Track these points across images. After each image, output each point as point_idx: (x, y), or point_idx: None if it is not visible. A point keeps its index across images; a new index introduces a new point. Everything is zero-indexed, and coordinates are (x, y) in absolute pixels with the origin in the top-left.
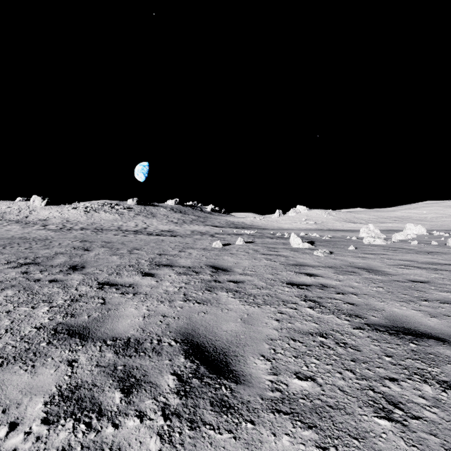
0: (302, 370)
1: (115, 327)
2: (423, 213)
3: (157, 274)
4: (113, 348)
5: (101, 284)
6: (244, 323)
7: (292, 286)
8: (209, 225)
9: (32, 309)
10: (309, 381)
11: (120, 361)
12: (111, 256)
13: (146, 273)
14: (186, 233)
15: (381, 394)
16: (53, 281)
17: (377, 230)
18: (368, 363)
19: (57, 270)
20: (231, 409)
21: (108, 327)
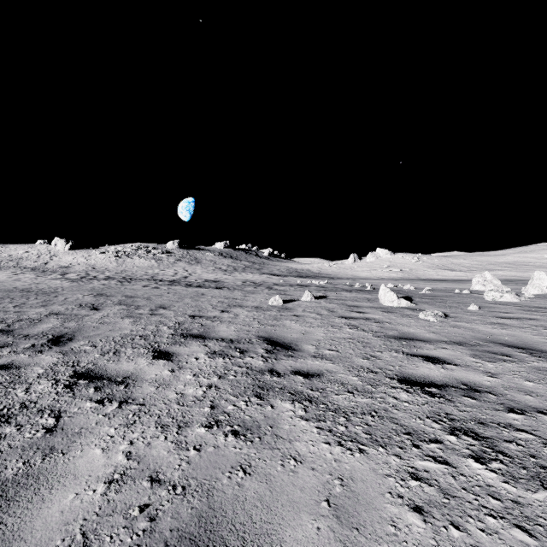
0: None
1: (24, 525)
2: (543, 257)
3: (177, 354)
4: None
5: (77, 376)
6: (337, 522)
7: (412, 387)
8: (266, 273)
9: None
10: None
11: None
12: (123, 318)
13: (160, 353)
14: (235, 284)
15: None
16: (4, 368)
17: (496, 280)
18: None
19: (28, 344)
20: None
21: (10, 524)
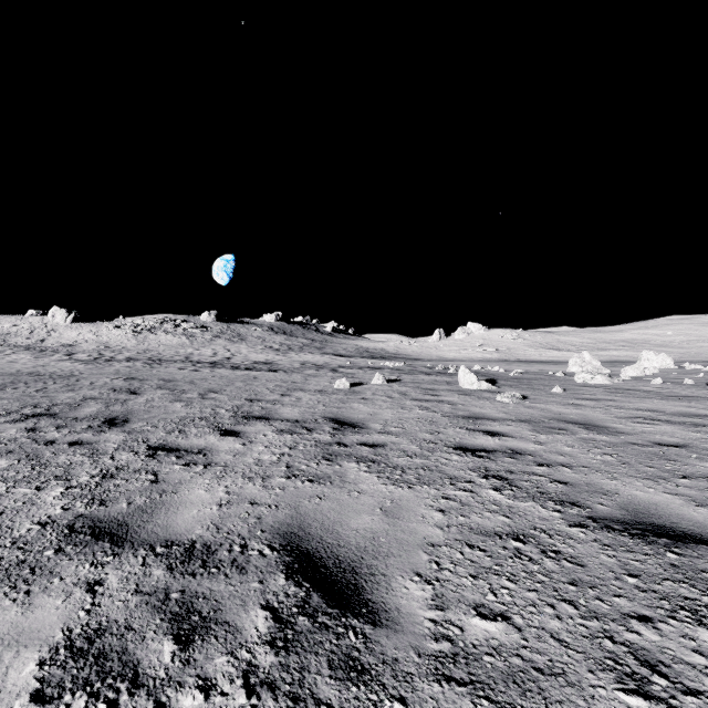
0: (487, 600)
1: (171, 522)
2: (667, 334)
3: (245, 432)
4: (166, 560)
5: (154, 449)
6: (386, 516)
7: (464, 452)
8: (330, 353)
9: (36, 492)
10: (500, 622)
11: (176, 584)
12: (172, 402)
13: (226, 431)
14: (293, 366)
15: (626, 646)
16: (76, 444)
17: (596, 361)
18: (598, 588)
19: (84, 425)
20: (365, 674)
21: (160, 522)
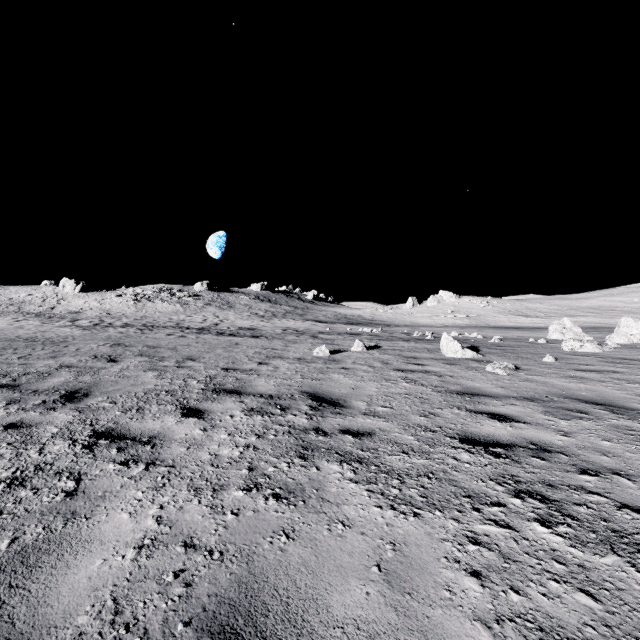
0: None
1: (50, 591)
2: (633, 301)
3: (210, 412)
4: None
5: (97, 435)
6: (388, 587)
7: (474, 447)
8: (310, 319)
9: None
10: None
11: None
12: (146, 371)
13: (190, 410)
14: (275, 332)
15: None
16: (13, 427)
17: (577, 327)
18: None
19: (38, 400)
20: None
21: (34, 590)
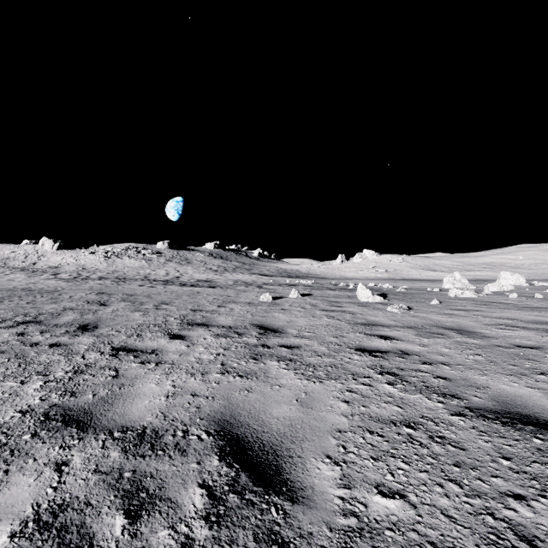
0: (386, 480)
1: (127, 411)
2: (519, 258)
3: (189, 336)
4: (121, 443)
5: (116, 349)
6: (301, 406)
7: (363, 353)
8: (256, 273)
9: (20, 385)
10: (397, 499)
11: (129, 465)
12: (133, 312)
13: (174, 335)
14: (227, 283)
15: (506, 522)
16: (55, 345)
17: (464, 279)
18: (478, 469)
19: (62, 330)
20: (285, 547)
21: (118, 411)
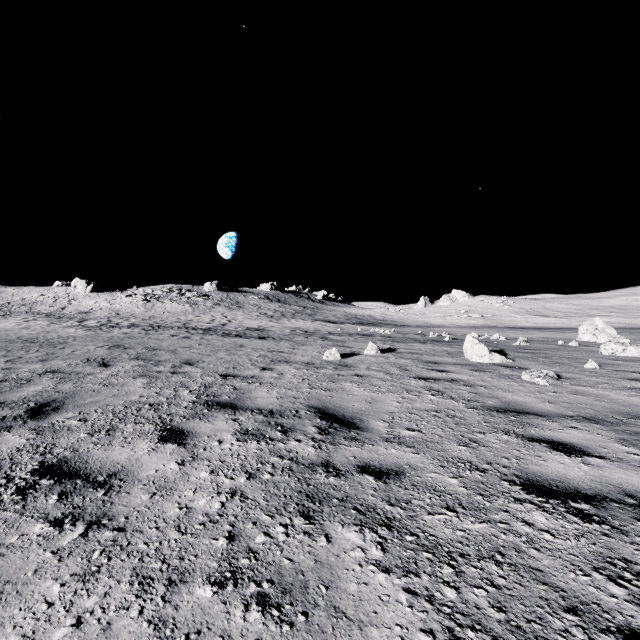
0: None
1: None
2: None
3: (194, 434)
4: None
5: (42, 471)
6: None
7: (548, 501)
8: (320, 319)
9: None
10: None
11: None
12: (135, 378)
13: (171, 431)
14: (283, 333)
15: None
16: None
17: (610, 328)
18: None
19: None
20: None
21: None
